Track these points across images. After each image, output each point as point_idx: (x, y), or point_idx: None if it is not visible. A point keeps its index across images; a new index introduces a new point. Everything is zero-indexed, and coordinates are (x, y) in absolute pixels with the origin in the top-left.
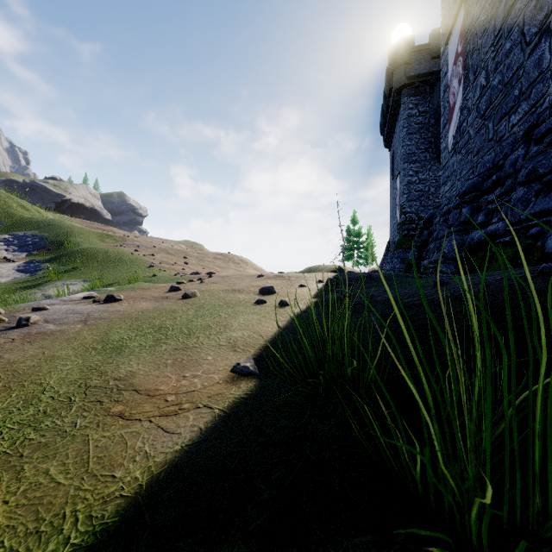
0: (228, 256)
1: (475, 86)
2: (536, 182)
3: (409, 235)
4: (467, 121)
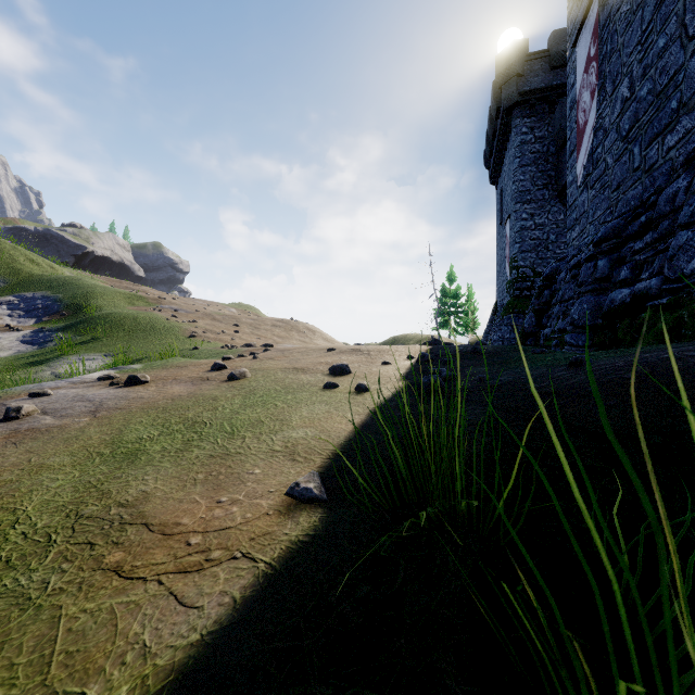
0: (291, 323)
1: (614, 99)
2: None
3: (522, 295)
4: (603, 145)
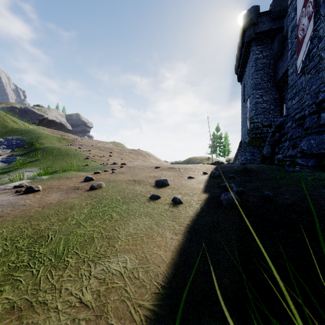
0: (138, 151)
1: None
2: None
3: (256, 137)
4: (318, 46)
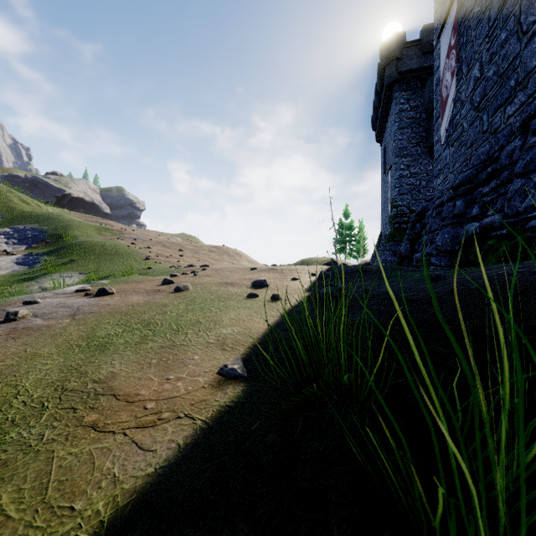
0: (223, 249)
1: (469, 78)
2: (534, 173)
3: (400, 227)
4: (461, 113)
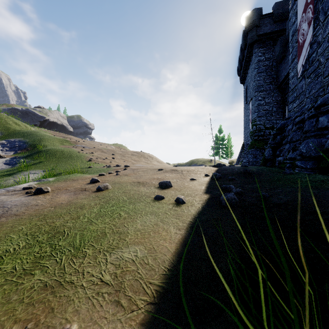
0: (141, 153)
1: (326, 23)
2: None
3: (258, 139)
4: (317, 52)
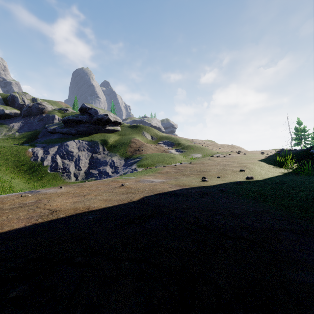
0: (232, 146)
1: None
2: None
3: None
4: None
